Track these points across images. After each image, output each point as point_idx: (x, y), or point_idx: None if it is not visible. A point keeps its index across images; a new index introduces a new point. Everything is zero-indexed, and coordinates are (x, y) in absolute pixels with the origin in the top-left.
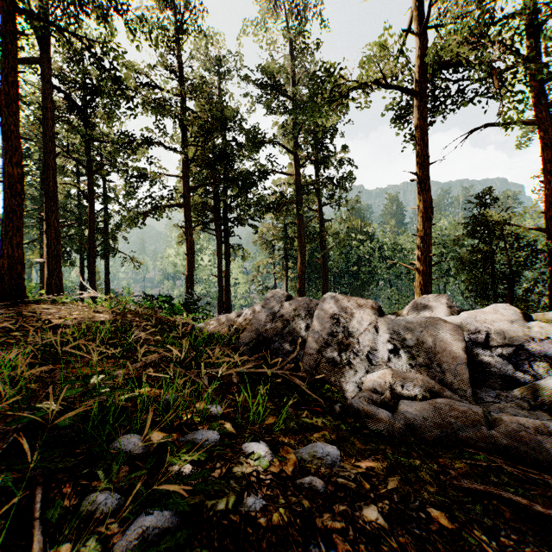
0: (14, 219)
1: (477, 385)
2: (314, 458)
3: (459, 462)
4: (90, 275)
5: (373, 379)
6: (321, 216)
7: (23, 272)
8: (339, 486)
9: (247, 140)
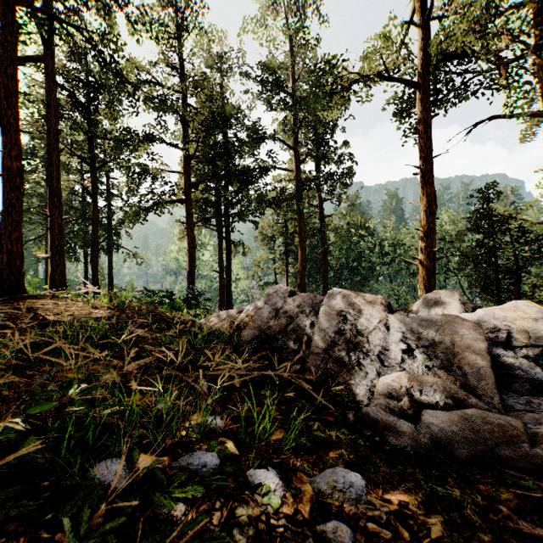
0: (13, 213)
1: (502, 390)
2: (334, 490)
3: (504, 491)
4: (93, 270)
5: (387, 382)
6: (321, 211)
7: (22, 267)
8: (370, 534)
9: (247, 136)
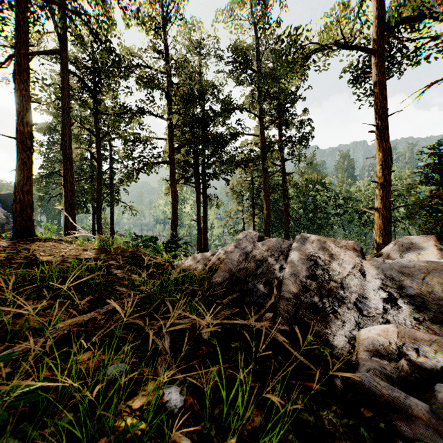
0: (24, 170)
1: None
2: None
3: None
4: (97, 220)
5: (372, 336)
6: (283, 169)
7: (32, 215)
8: None
9: (220, 107)
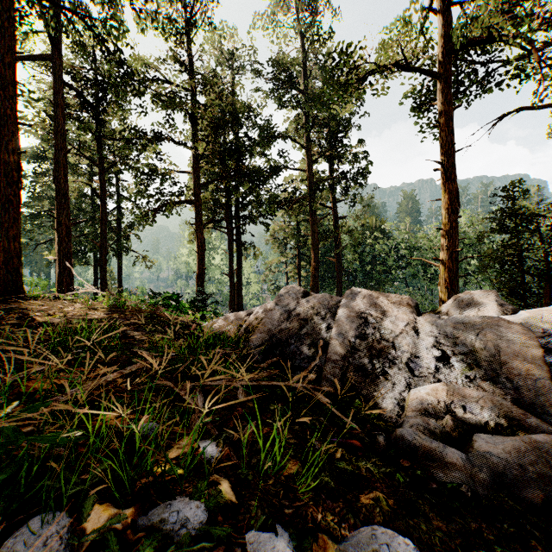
0: (10, 210)
1: None
2: None
3: None
4: (101, 273)
5: (421, 395)
6: (335, 213)
7: (20, 267)
8: None
9: (258, 135)
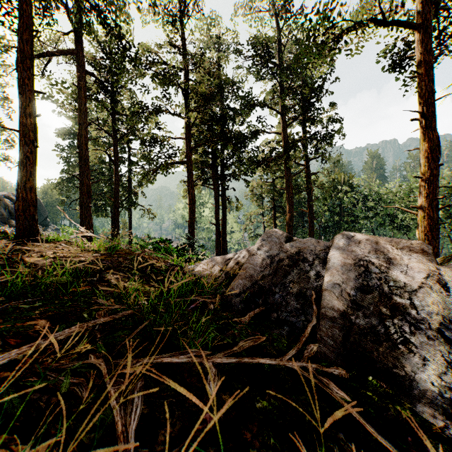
0: (27, 165)
1: None
2: None
3: None
4: (115, 223)
5: None
6: (307, 169)
7: (35, 214)
8: None
9: (240, 104)
